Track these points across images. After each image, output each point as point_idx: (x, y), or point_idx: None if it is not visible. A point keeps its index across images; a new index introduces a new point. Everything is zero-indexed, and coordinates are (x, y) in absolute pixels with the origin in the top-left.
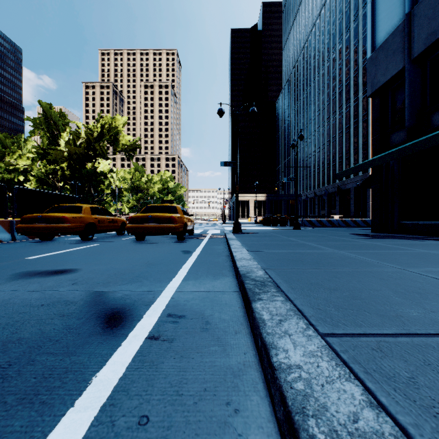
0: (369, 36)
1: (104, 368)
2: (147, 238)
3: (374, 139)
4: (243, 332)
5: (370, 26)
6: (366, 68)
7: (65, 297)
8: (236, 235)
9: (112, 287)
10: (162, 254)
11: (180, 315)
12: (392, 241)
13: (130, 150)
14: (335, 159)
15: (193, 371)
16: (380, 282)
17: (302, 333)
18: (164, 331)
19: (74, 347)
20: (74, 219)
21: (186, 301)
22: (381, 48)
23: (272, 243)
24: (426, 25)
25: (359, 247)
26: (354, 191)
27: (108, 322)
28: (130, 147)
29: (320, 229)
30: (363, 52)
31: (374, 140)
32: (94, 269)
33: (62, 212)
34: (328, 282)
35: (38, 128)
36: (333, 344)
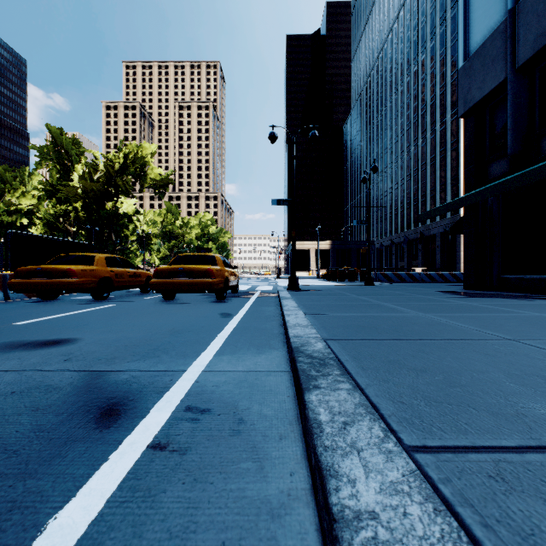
0: (461, 40)
1: (72, 501)
2: (179, 296)
3: (468, 171)
4: (292, 436)
5: (462, 27)
6: (456, 84)
7: (48, 380)
8: (292, 293)
9: (117, 365)
10: (194, 317)
11: (203, 409)
12: (492, 301)
13: (161, 186)
14: (416, 198)
15: (208, 507)
16: (485, 359)
17: (377, 446)
18: (176, 435)
19: (37, 463)
20: (83, 273)
21: (215, 386)
22: (476, 55)
23: (337, 303)
24: (535, 24)
25: (450, 308)
26: (440, 238)
27: (98, 420)
28: (161, 183)
29: (399, 285)
30: (452, 64)
31: (467, 172)
32: (99, 338)
33: (68, 264)
34: (412, 359)
35: (46, 159)
36: (426, 467)
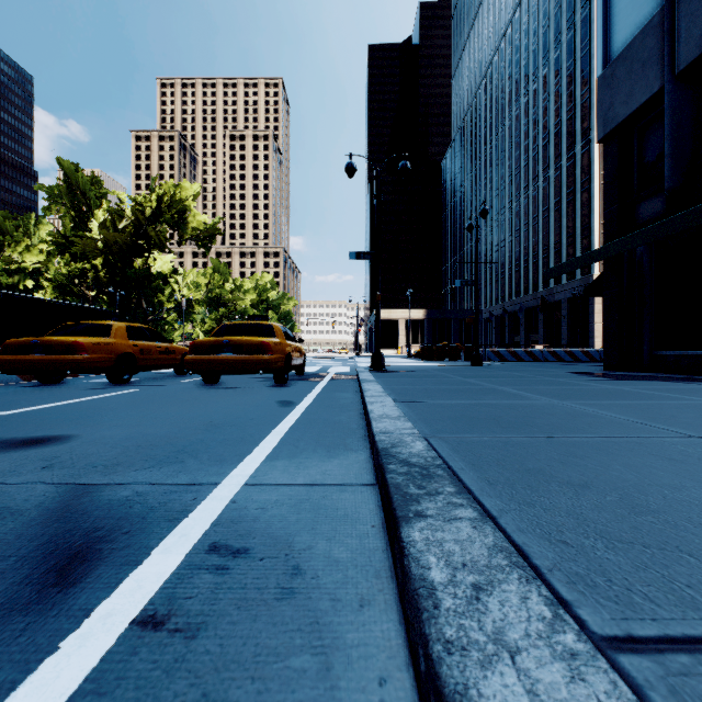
0: (600, 40)
1: None
2: (225, 379)
3: (609, 213)
4: (380, 601)
5: (601, 23)
6: (588, 106)
7: (8, 499)
8: (376, 375)
9: (117, 476)
10: (242, 407)
11: (236, 549)
12: (647, 385)
13: (205, 238)
14: (536, 253)
15: None
16: (672, 467)
17: (546, 641)
18: (185, 599)
19: None
20: (95, 347)
21: (260, 509)
22: (620, 58)
23: (438, 387)
24: None
25: (593, 394)
26: (568, 305)
27: (63, 570)
28: (205, 233)
29: (516, 365)
30: (582, 79)
31: (608, 214)
32: (103, 435)
33: (75, 336)
34: (562, 467)
35: (57, 203)
36: (649, 691)
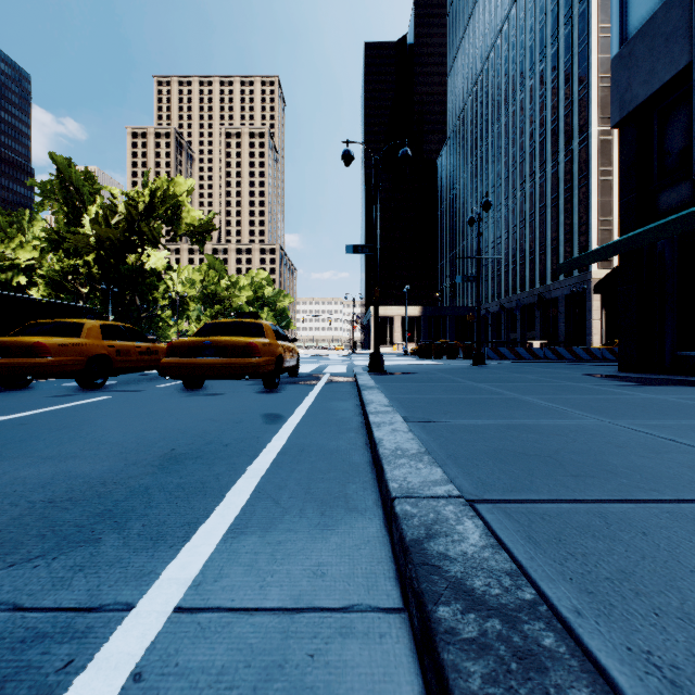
0: (615, 17)
1: None
2: (211, 383)
3: (626, 203)
4: None
5: None
6: (586, 101)
7: None
8: (377, 378)
9: None
10: (219, 424)
11: None
12: (689, 393)
13: (199, 234)
14: (533, 250)
15: None
16: None
17: None
18: None
19: None
20: (61, 349)
21: None
22: (639, 35)
23: (451, 397)
24: None
25: (643, 408)
26: (565, 302)
27: None
28: (199, 229)
29: (521, 365)
30: (580, 75)
31: (624, 204)
32: (15, 478)
33: (41, 335)
34: None
35: (50, 198)
36: None
